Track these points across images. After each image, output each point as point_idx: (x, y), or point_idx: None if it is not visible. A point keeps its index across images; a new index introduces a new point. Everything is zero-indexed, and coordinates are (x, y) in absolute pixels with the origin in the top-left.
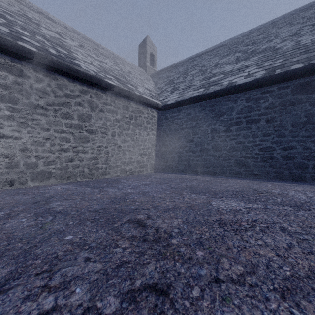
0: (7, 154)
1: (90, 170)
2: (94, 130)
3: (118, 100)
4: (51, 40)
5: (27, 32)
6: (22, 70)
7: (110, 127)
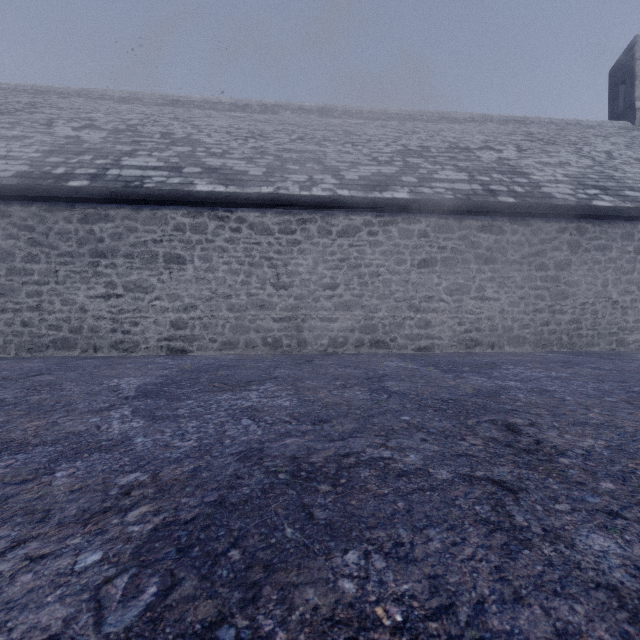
0: (489, 316)
1: (569, 338)
2: (574, 280)
3: (613, 227)
4: (502, 170)
5: (484, 175)
6: (500, 226)
7: (598, 273)
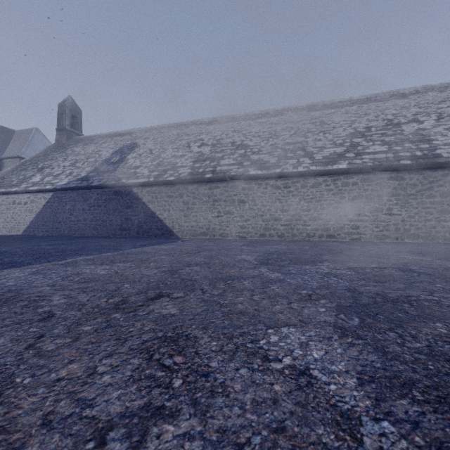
0: (394, 223)
1: None
2: None
3: None
4: (413, 140)
5: (399, 146)
6: (402, 176)
7: None
